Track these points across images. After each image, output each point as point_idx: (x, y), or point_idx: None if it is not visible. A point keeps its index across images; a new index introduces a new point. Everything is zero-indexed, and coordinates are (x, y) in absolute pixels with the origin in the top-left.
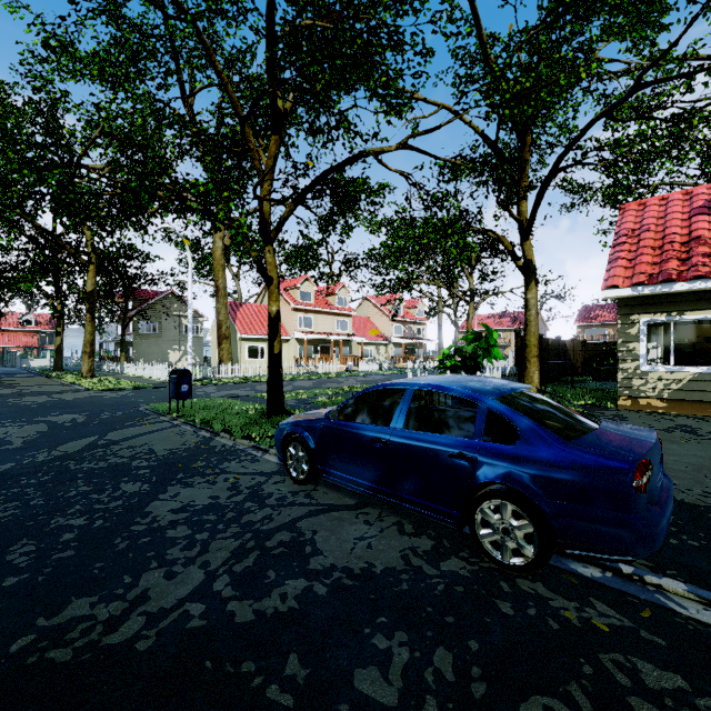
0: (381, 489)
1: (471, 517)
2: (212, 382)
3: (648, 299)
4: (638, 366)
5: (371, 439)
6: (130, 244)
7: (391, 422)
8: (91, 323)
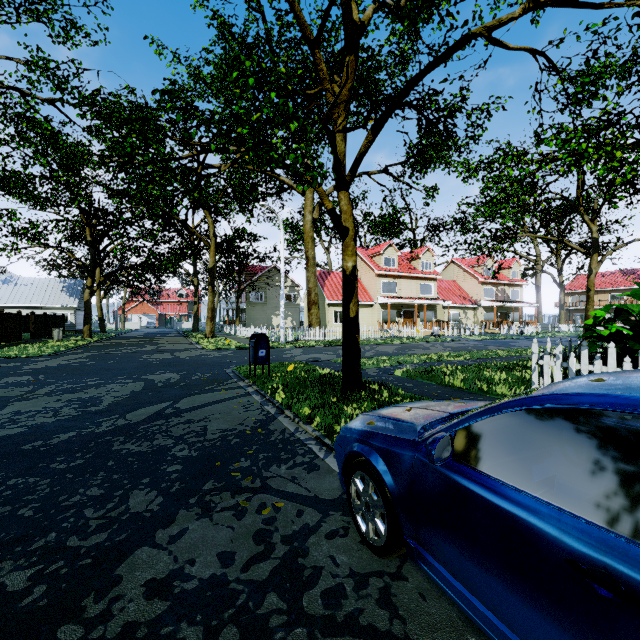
0: None
1: None
2: (301, 345)
3: None
4: None
5: (569, 560)
6: (242, 228)
7: None
8: (212, 294)
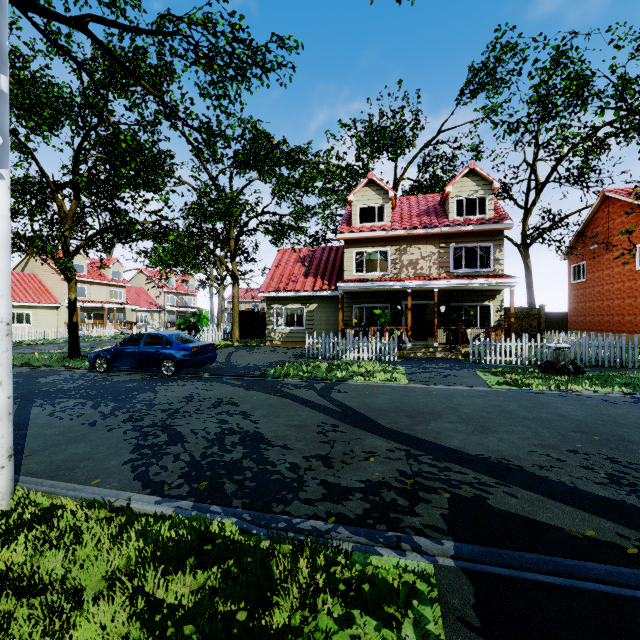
0: (136, 366)
1: (161, 366)
2: None
3: (276, 298)
4: (273, 327)
5: (133, 351)
6: None
7: (140, 345)
8: None
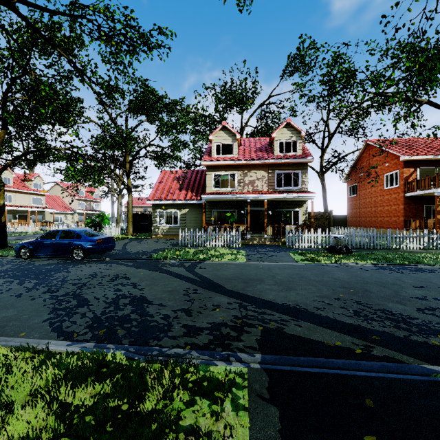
0: (53, 253)
1: (73, 253)
2: None
3: (159, 205)
4: (157, 225)
5: (50, 242)
6: None
7: (56, 238)
8: None
